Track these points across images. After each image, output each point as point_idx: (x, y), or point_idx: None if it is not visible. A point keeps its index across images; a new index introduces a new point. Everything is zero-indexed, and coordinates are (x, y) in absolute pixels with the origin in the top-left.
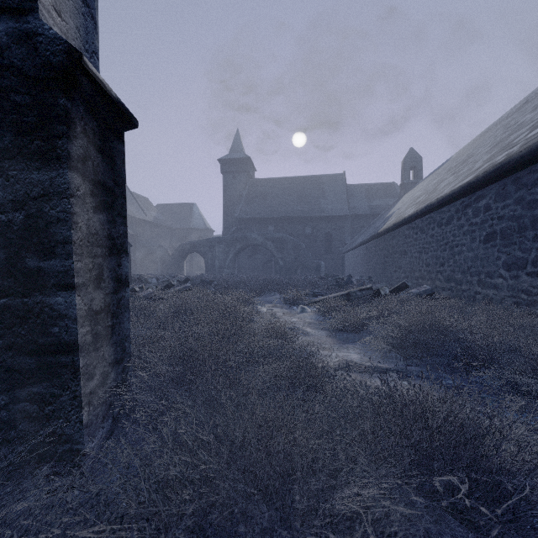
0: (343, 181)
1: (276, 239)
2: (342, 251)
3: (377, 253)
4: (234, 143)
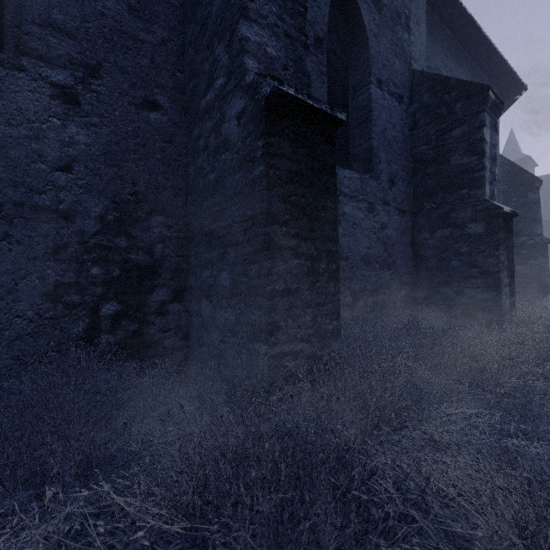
0: None
1: None
2: None
3: None
4: (507, 145)
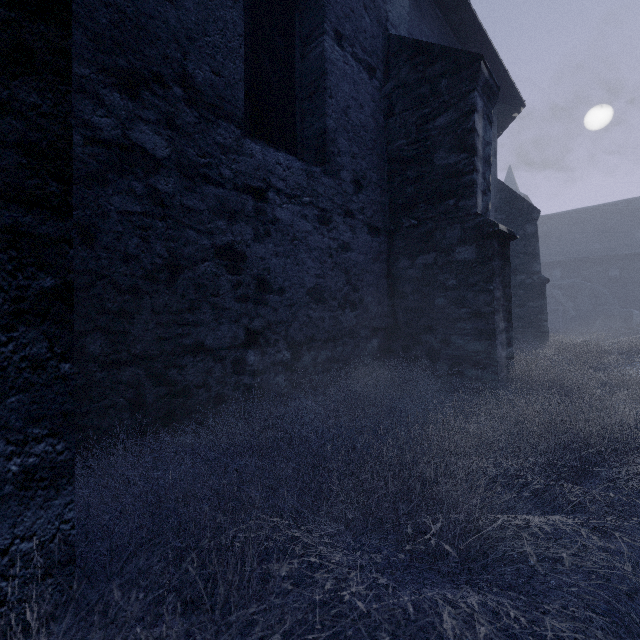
0: None
1: (566, 287)
2: None
3: None
4: (506, 182)
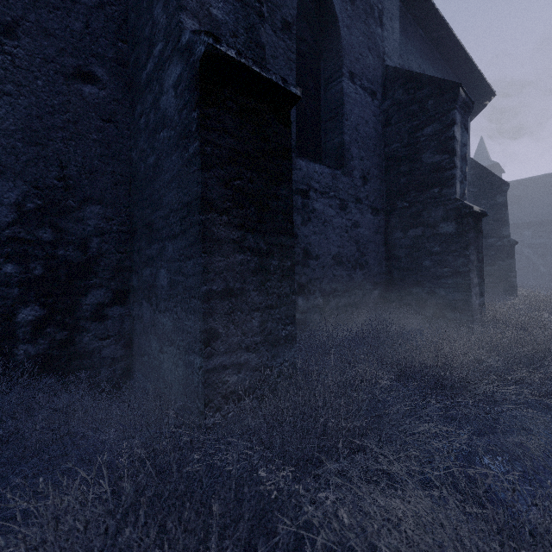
0: None
1: (536, 246)
2: None
3: None
4: (477, 152)
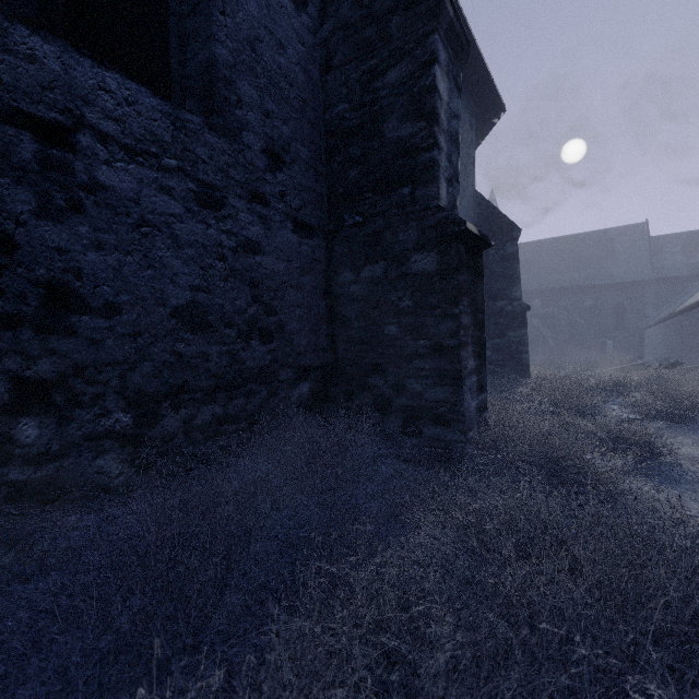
0: (644, 233)
1: (545, 316)
2: (640, 327)
3: (675, 333)
4: None
